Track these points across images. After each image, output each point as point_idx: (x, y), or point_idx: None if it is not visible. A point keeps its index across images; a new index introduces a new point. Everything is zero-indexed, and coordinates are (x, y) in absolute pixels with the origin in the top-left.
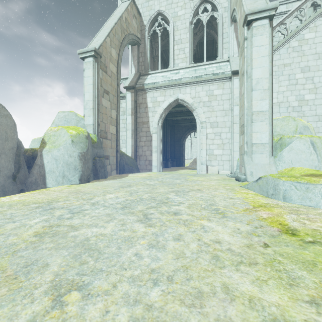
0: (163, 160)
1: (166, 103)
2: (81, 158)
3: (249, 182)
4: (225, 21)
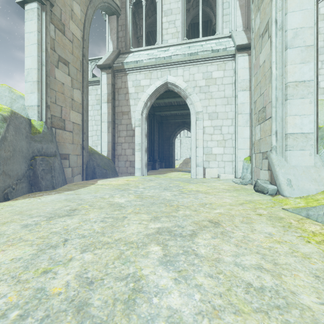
0: (150, 161)
1: (152, 88)
2: None
3: (289, 197)
4: None
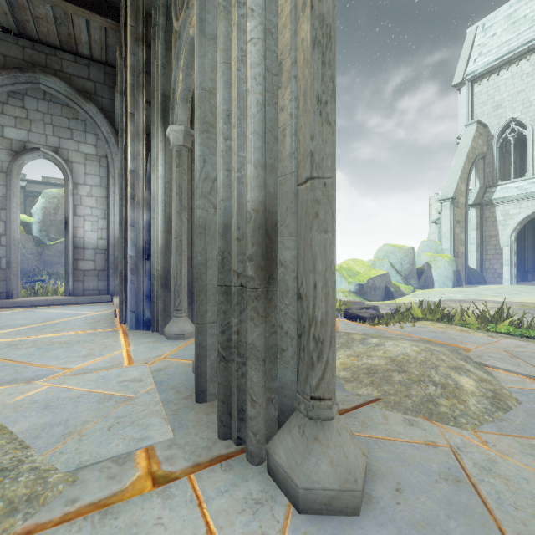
0: (519, 272)
1: (522, 216)
2: (453, 274)
3: None
4: None
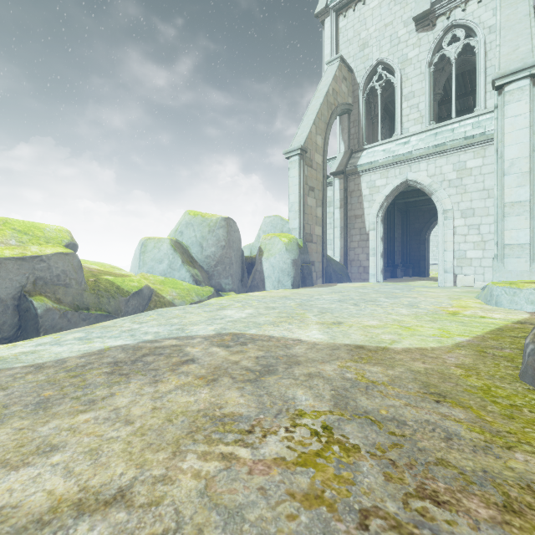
0: (389, 267)
1: (389, 187)
2: (293, 265)
3: None
4: (489, 49)
